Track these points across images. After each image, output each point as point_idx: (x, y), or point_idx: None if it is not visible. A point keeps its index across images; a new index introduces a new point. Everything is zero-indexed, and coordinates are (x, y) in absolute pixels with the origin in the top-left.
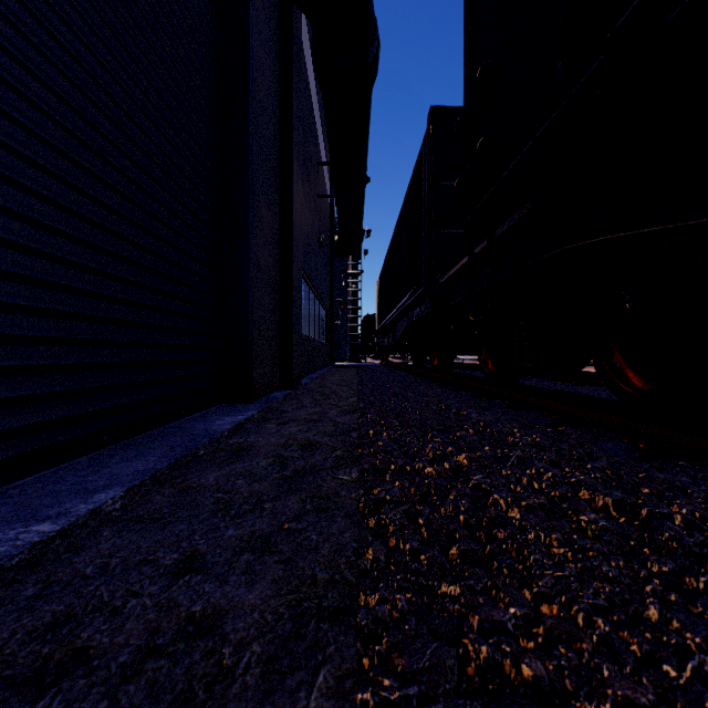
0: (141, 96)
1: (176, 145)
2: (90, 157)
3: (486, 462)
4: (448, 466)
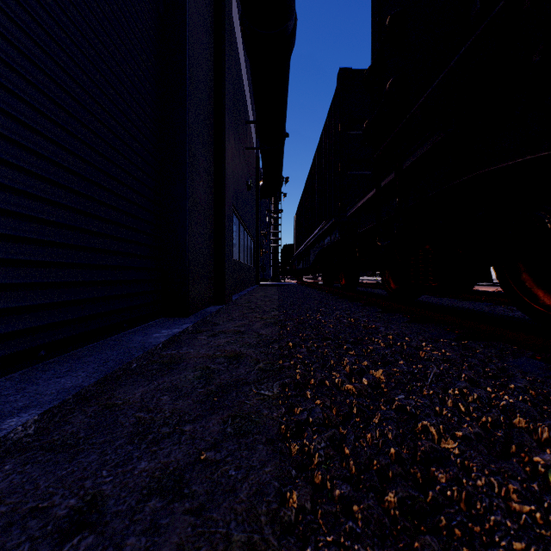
0: (82, 40)
1: (118, 90)
2: (26, 88)
3: (405, 380)
4: (367, 383)
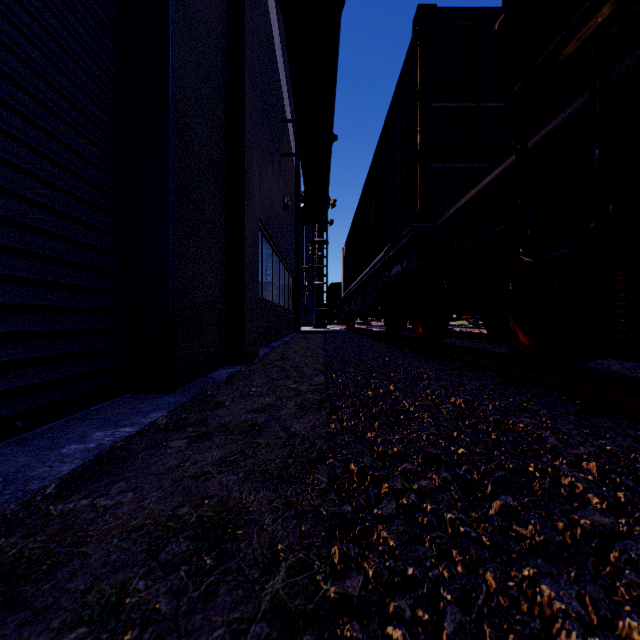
0: None
1: None
2: None
3: None
4: None
